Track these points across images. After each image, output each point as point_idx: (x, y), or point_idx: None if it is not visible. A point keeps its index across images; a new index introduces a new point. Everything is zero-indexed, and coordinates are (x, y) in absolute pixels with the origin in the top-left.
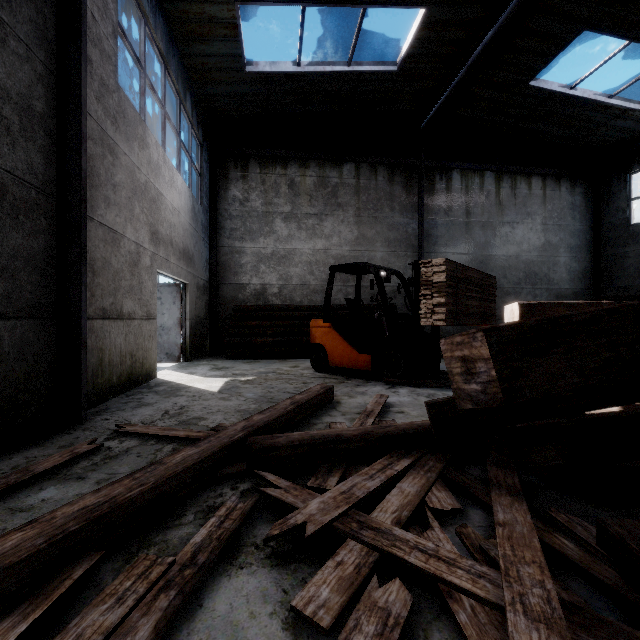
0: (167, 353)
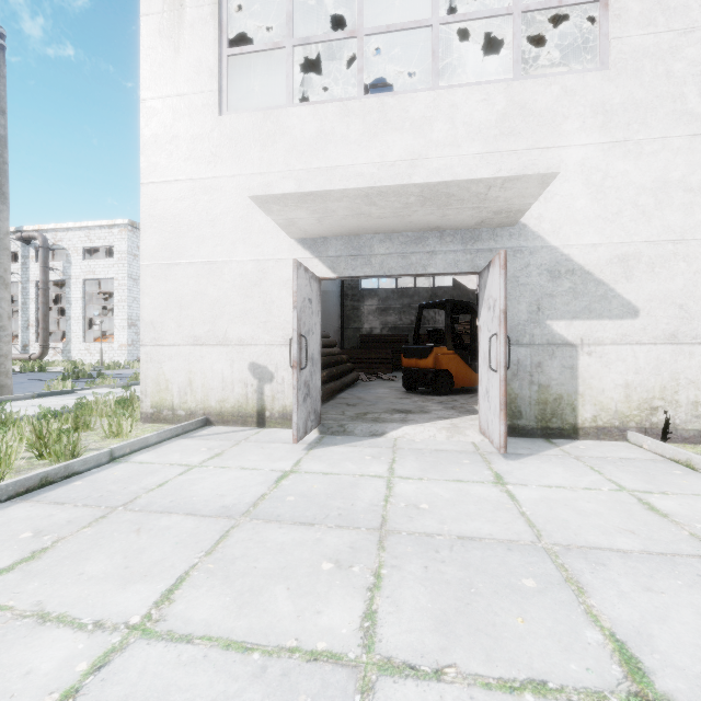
0: (315, 410)
